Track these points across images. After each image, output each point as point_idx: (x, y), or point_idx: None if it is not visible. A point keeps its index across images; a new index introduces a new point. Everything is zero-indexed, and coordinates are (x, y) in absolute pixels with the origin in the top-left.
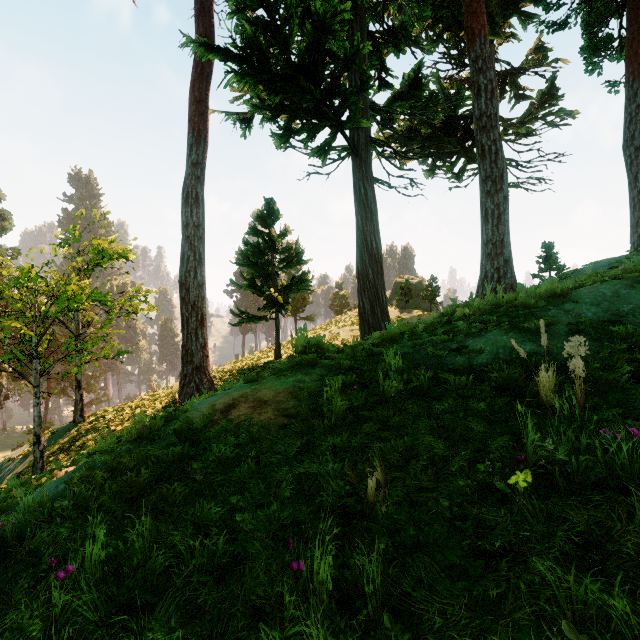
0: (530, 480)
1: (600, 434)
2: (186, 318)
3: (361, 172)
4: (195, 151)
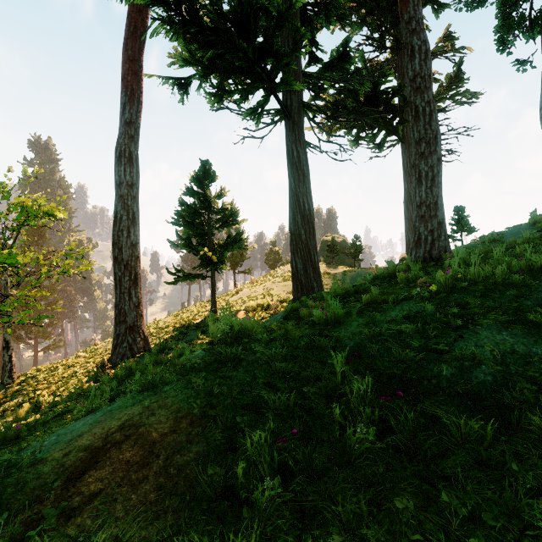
0: None
1: None
2: (119, 277)
3: (294, 135)
4: (128, 110)
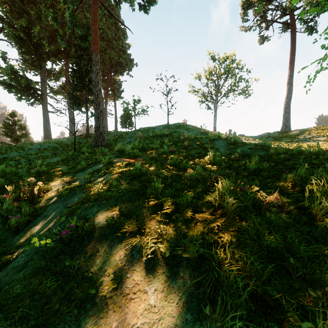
0: None
1: None
2: None
3: (44, 110)
4: None
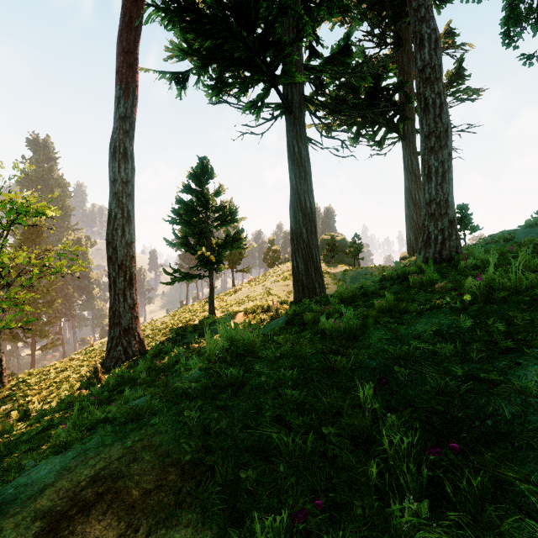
0: None
1: None
2: (113, 278)
3: (295, 130)
4: (123, 104)
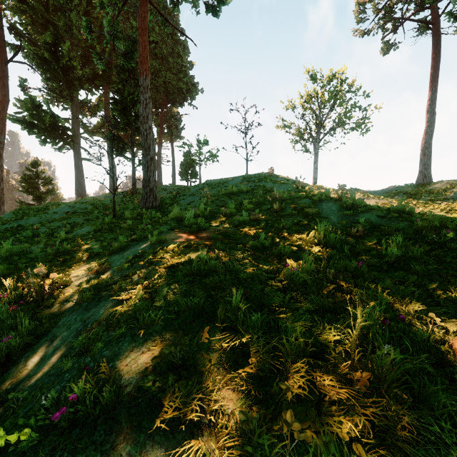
0: None
1: None
2: None
3: (76, 156)
4: (0, 137)
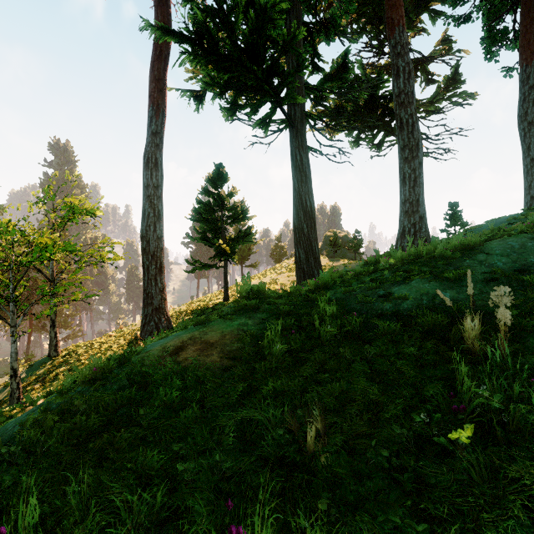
0: (470, 433)
1: (533, 383)
2: (147, 266)
3: (297, 141)
4: (154, 122)
